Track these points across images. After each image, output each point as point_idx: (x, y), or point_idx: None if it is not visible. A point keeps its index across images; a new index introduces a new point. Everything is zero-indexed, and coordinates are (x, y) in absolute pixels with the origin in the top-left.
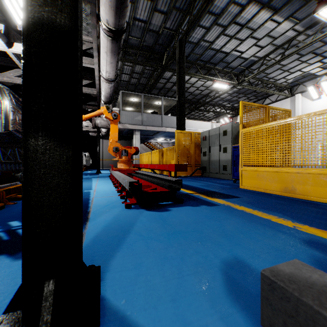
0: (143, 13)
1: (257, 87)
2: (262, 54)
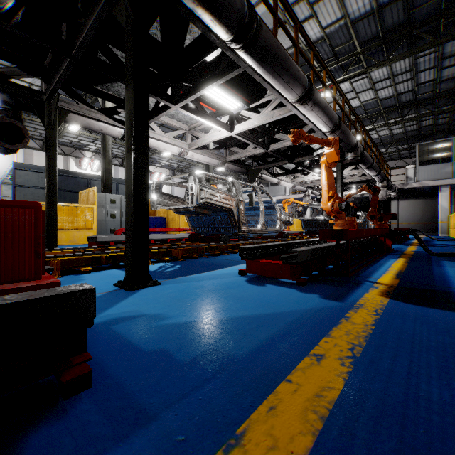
0: (427, 77)
1: None
2: None
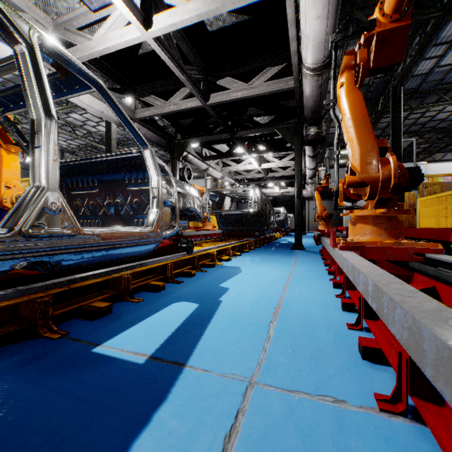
0: None
1: None
2: None
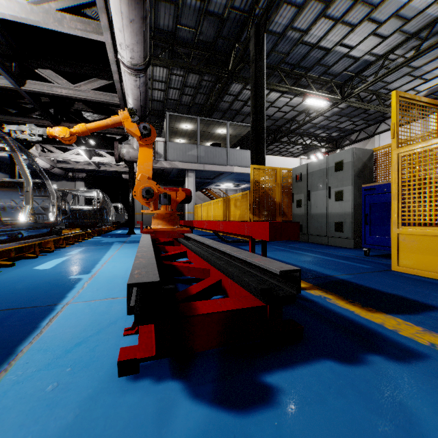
0: None
1: (370, 104)
2: (383, 50)
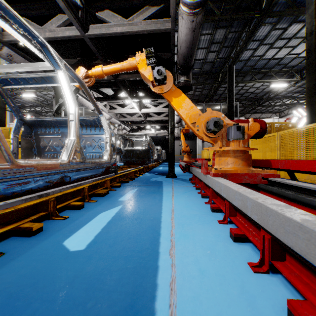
0: (201, 55)
1: None
2: None
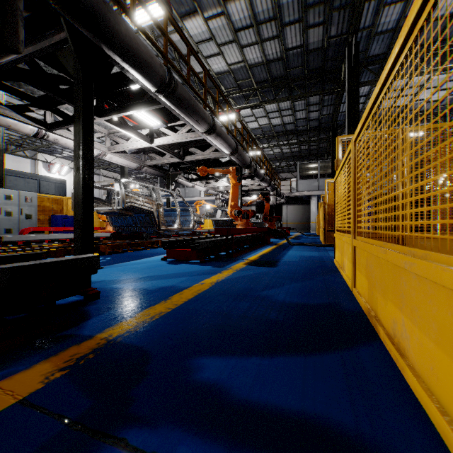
0: (302, 115)
1: None
2: None
